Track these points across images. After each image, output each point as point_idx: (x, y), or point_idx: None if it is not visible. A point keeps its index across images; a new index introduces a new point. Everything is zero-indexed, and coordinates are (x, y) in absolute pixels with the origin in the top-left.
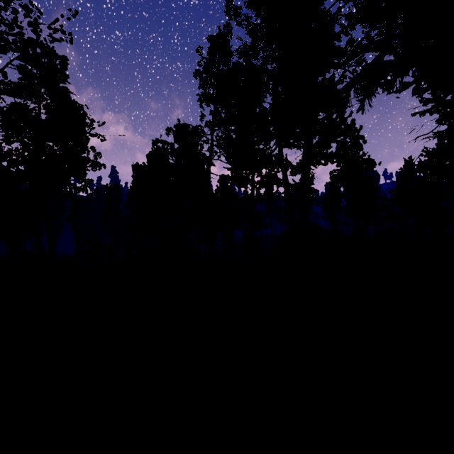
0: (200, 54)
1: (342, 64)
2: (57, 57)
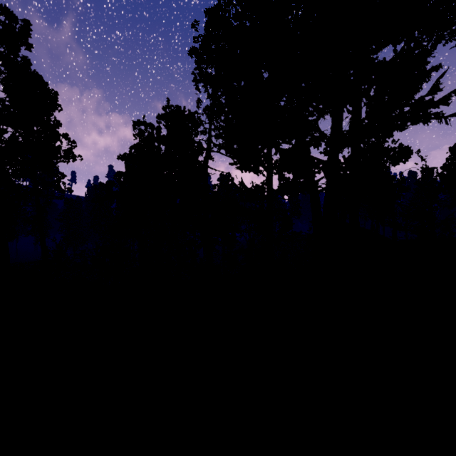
0: (196, 30)
1: None
2: (16, 21)
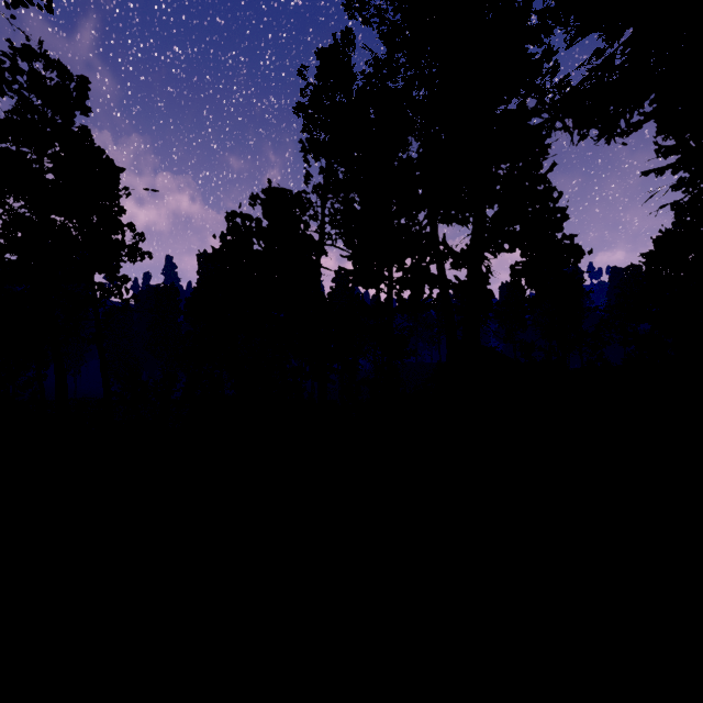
0: (304, 78)
1: (578, 35)
2: (71, 78)
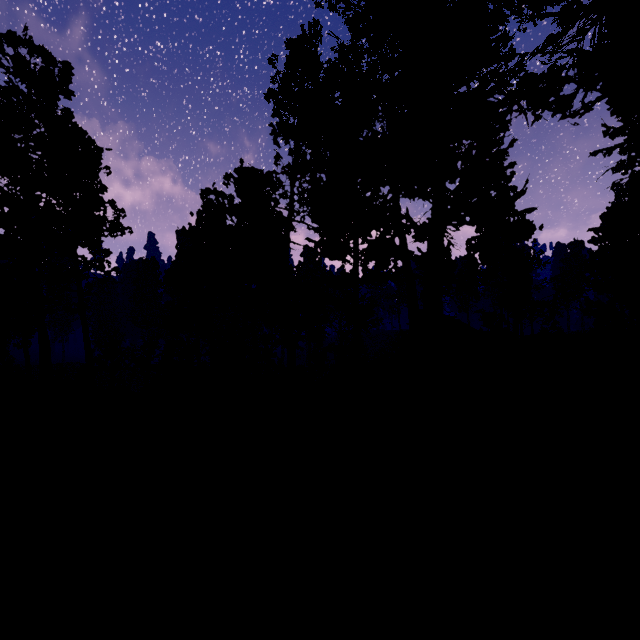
0: (274, 67)
1: None
2: (55, 64)
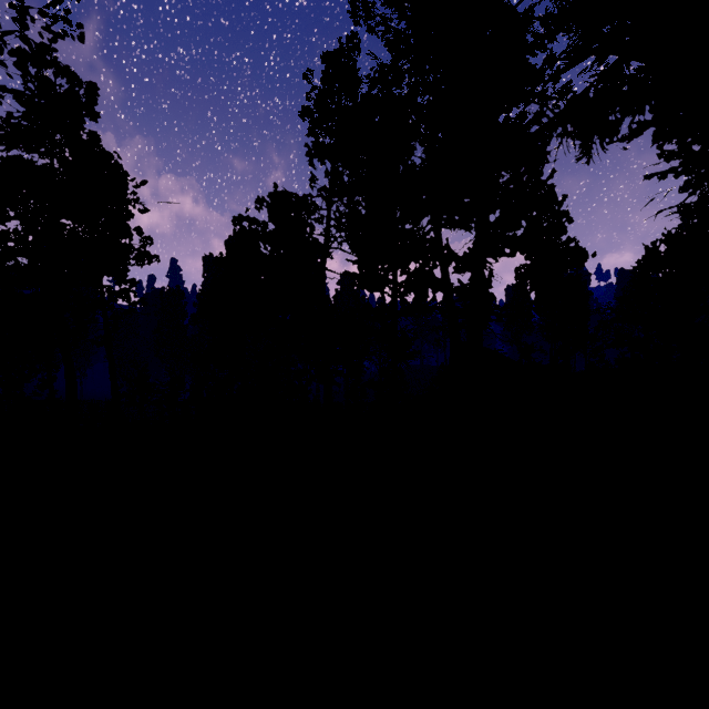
0: (310, 82)
1: (556, 73)
2: (80, 85)
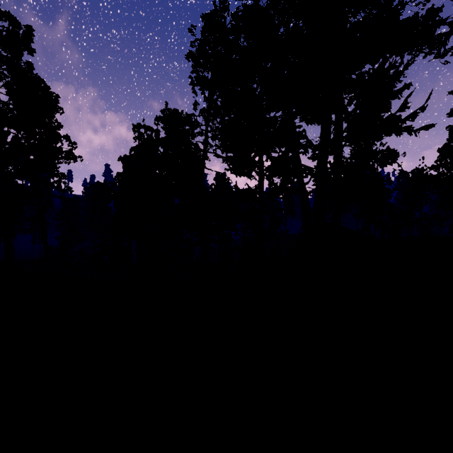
0: (193, 35)
1: None
2: (19, 27)
